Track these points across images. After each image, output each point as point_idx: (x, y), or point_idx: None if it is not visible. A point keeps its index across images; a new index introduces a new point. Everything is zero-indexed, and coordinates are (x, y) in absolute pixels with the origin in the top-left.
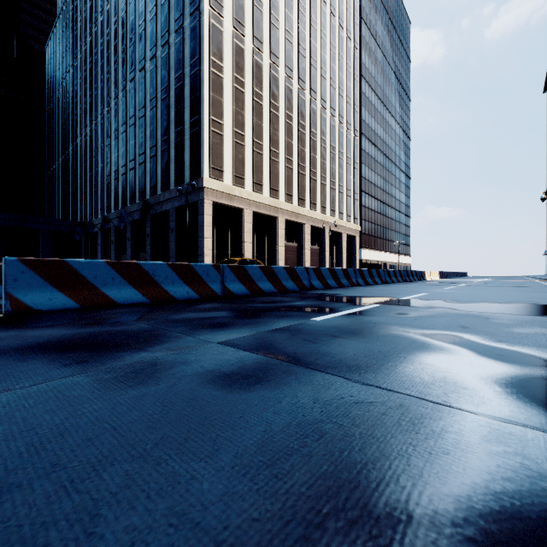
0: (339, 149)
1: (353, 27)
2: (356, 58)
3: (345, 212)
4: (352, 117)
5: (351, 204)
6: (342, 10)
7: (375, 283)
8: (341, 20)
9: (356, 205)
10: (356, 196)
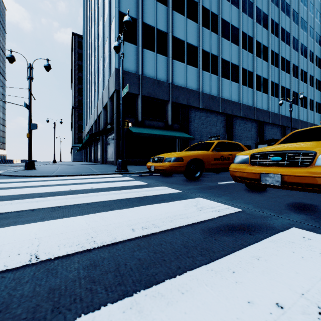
0: None
1: None
2: None
3: None
4: None
5: None
6: None
7: None
8: None
9: None
10: None
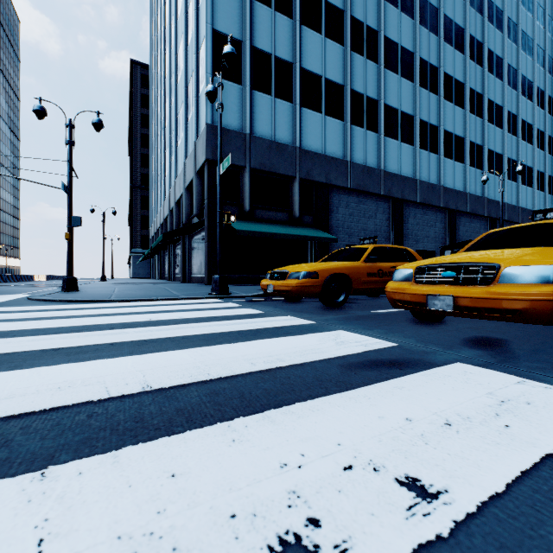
0: None
1: None
2: None
3: None
4: None
5: None
6: None
7: (0, 282)
8: None
9: None
10: None
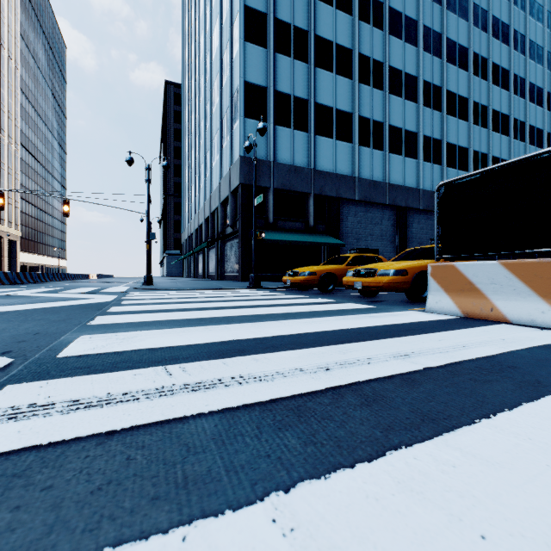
0: (1, 160)
1: (14, 48)
2: (18, 78)
3: (7, 218)
4: (14, 131)
5: (13, 211)
6: (4, 31)
7: (70, 280)
8: (3, 40)
9: (18, 213)
10: (18, 204)
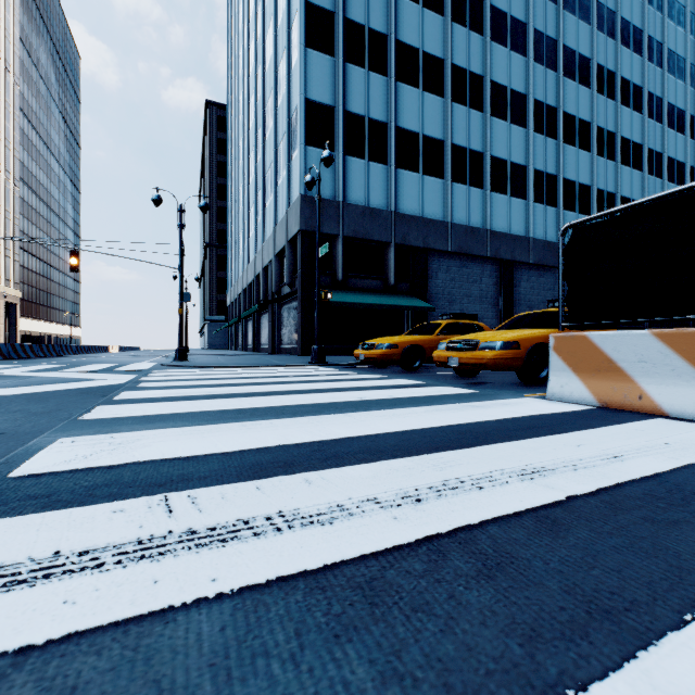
0: None
1: (13, 59)
2: (18, 96)
3: (4, 275)
4: (12, 164)
5: (11, 266)
6: None
7: (84, 353)
8: None
9: (18, 268)
10: (18, 257)
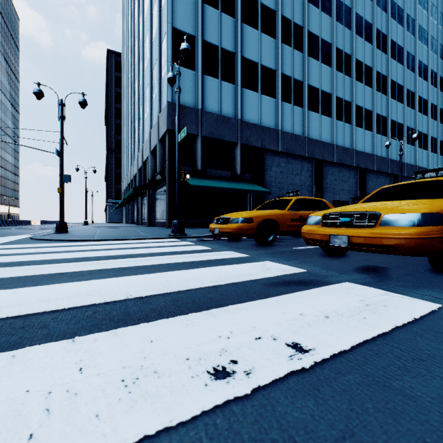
0: None
1: None
2: None
3: None
4: None
5: None
6: None
7: (5, 226)
8: None
9: None
10: None
